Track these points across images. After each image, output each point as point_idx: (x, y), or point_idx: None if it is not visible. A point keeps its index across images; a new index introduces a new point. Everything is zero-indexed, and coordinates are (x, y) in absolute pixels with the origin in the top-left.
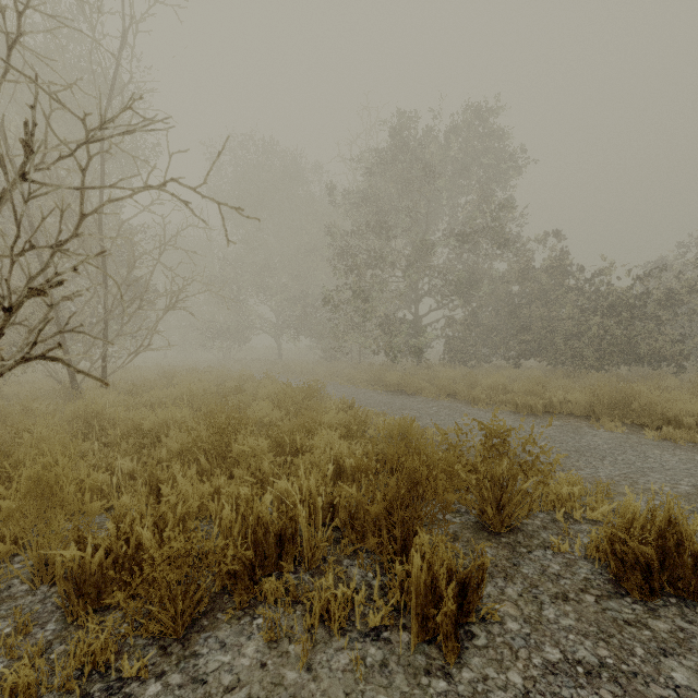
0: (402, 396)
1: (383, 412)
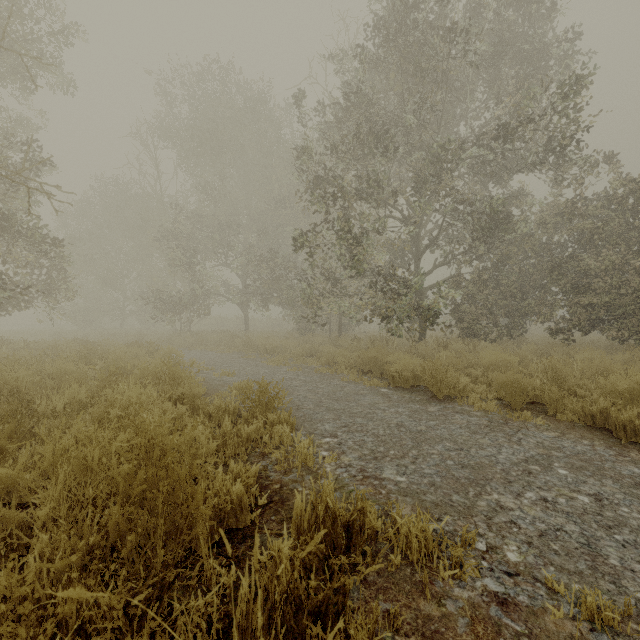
0: (434, 406)
1: (463, 535)
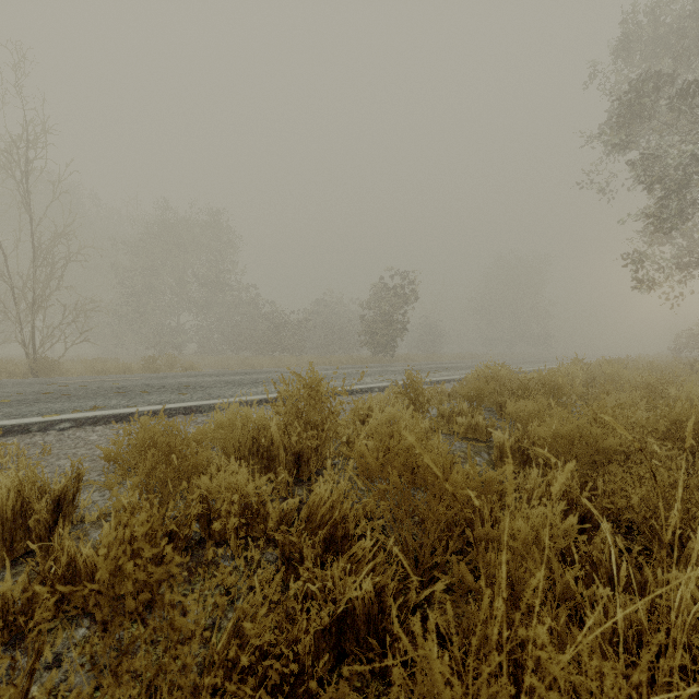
0: None
1: None
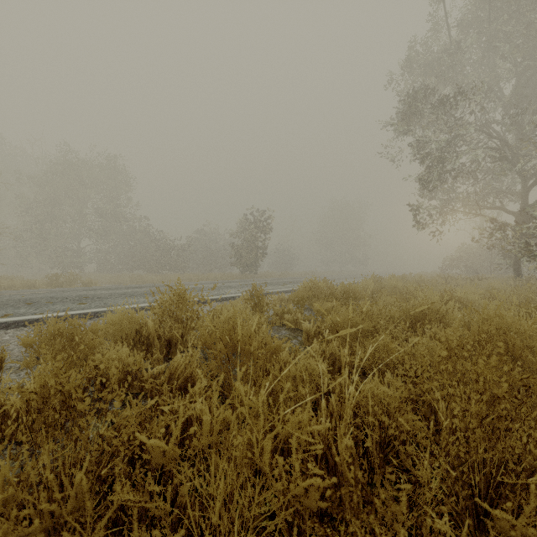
0: None
1: None
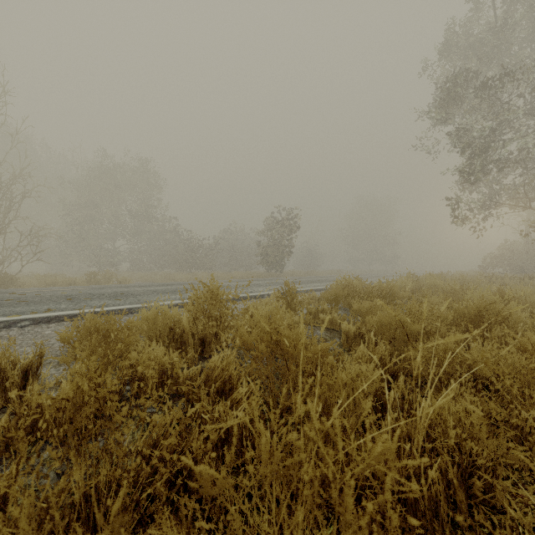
0: None
1: None
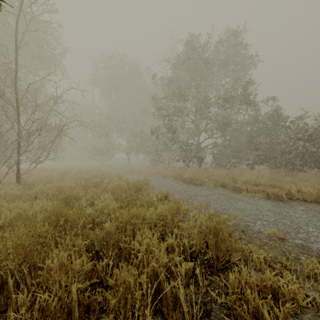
0: (194, 186)
1: (186, 199)
